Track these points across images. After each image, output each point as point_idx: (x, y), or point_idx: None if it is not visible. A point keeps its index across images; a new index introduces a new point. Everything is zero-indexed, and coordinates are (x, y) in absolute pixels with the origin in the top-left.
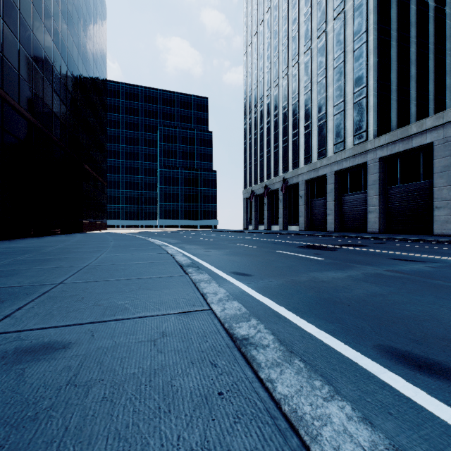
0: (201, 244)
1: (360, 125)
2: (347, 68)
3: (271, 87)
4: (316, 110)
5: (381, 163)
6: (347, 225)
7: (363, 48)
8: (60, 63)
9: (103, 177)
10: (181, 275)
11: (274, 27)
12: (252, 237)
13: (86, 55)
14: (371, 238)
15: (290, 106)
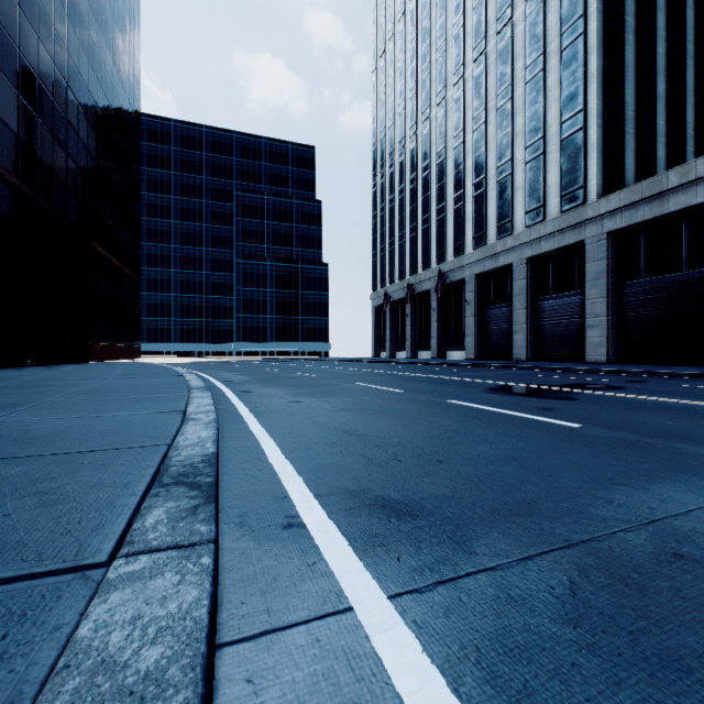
0: (290, 384)
1: (573, 177)
2: (548, 80)
3: (418, 121)
4: (494, 157)
5: (611, 242)
6: (548, 349)
7: (578, 44)
8: (37, 51)
9: (133, 269)
10: (66, 574)
11: (423, 22)
12: (389, 371)
13: (97, 51)
14: (604, 372)
15: (450, 152)
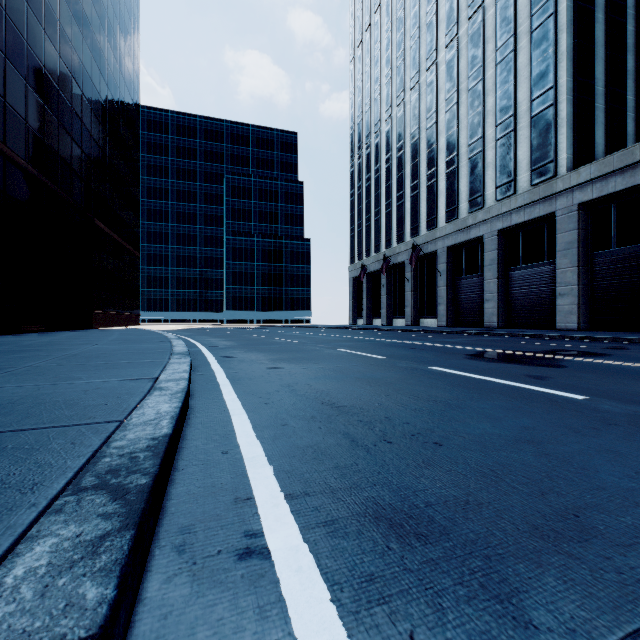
0: (272, 349)
1: (543, 151)
2: (519, 60)
3: (393, 105)
4: (465, 135)
5: (581, 213)
6: (518, 317)
7: (548, 24)
8: (43, 44)
9: (133, 244)
10: None
11: (397, 12)
12: (367, 337)
13: (99, 46)
14: (578, 338)
15: (423, 133)
